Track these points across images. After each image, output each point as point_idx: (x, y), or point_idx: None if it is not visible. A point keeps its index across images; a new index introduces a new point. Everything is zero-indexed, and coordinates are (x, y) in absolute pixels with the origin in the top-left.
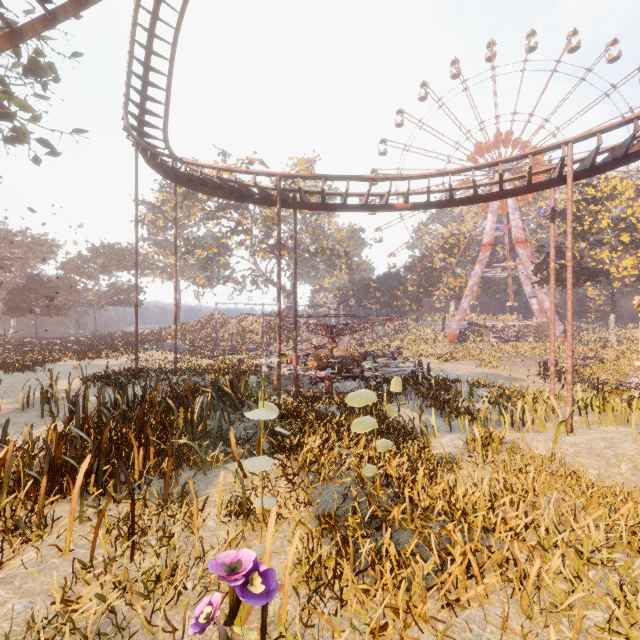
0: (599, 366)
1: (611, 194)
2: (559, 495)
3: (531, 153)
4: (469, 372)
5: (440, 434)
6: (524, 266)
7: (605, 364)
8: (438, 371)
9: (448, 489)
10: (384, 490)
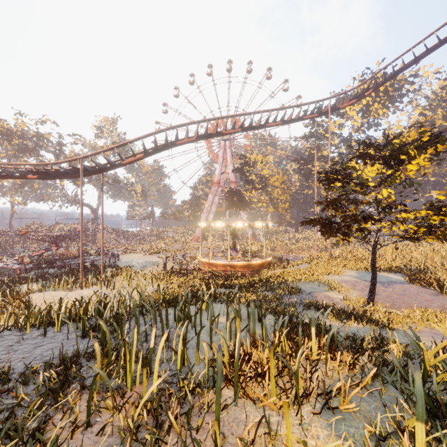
0: None
1: (254, 162)
2: None
3: (68, 160)
4: (144, 261)
5: None
6: None
7: None
8: (128, 261)
9: None
10: None
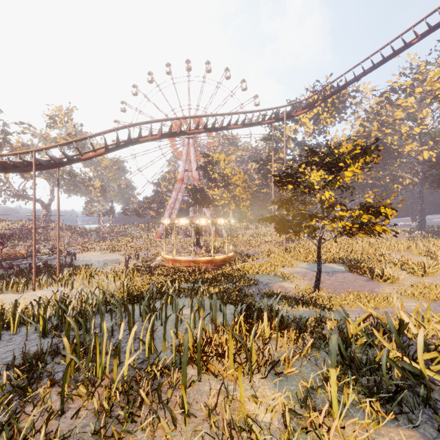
0: None
1: (217, 160)
2: None
3: (18, 153)
4: (104, 259)
5: None
6: None
7: None
8: (86, 260)
9: None
10: None
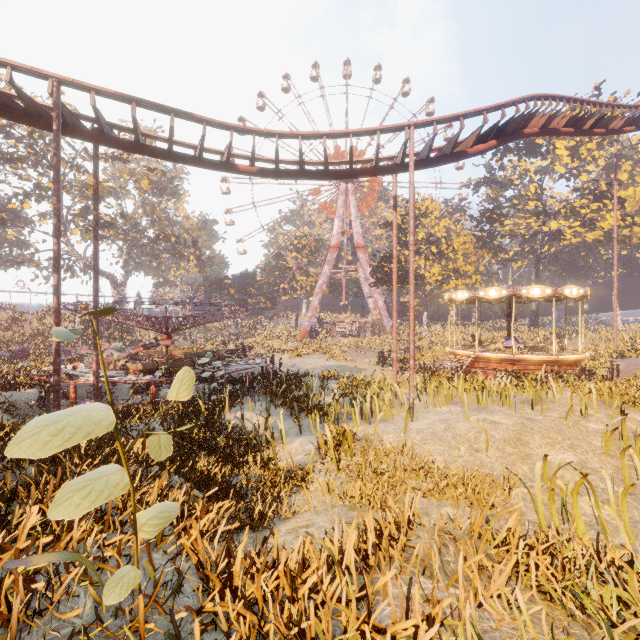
0: (420, 354)
1: (425, 212)
2: (414, 494)
3: (379, 129)
4: (320, 365)
5: (289, 438)
6: (364, 269)
7: (424, 352)
8: (290, 366)
9: (288, 585)
10: (168, 603)
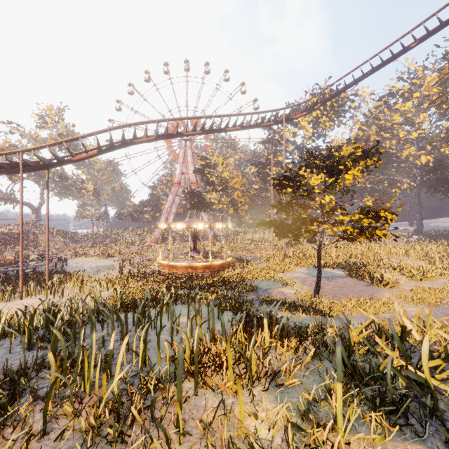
0: None
1: (215, 163)
2: None
3: (4, 153)
4: (97, 265)
5: None
6: None
7: None
8: (78, 266)
9: None
10: None
